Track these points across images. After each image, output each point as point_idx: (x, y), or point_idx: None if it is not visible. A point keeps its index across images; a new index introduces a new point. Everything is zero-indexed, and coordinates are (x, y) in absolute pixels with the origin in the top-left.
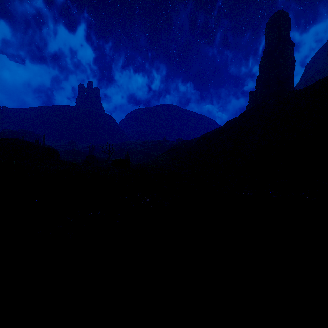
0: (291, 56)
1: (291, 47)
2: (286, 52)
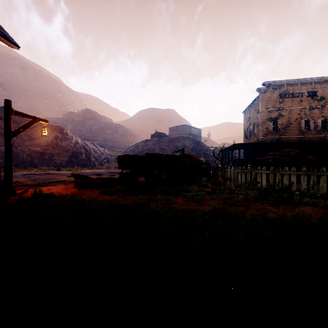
0: None
1: None
2: None
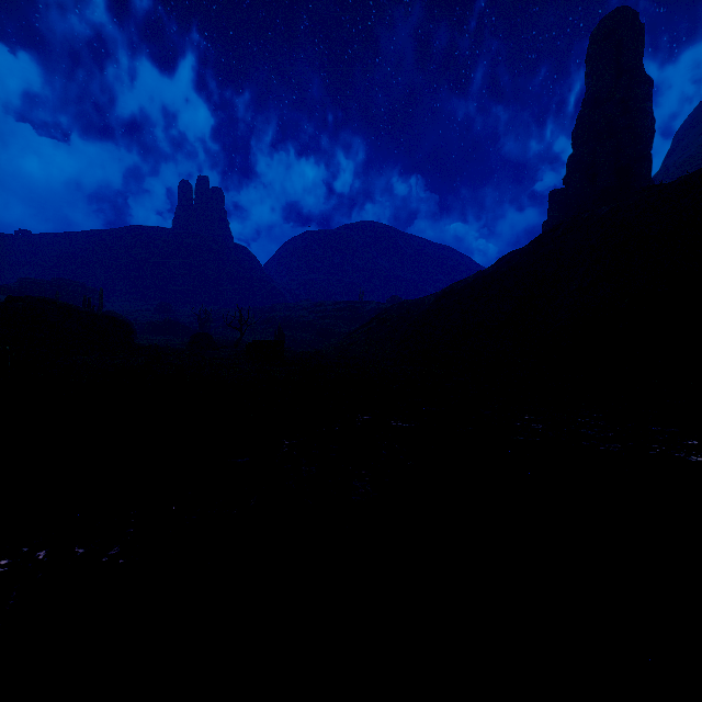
0: (646, 109)
1: (647, 89)
2: (634, 101)
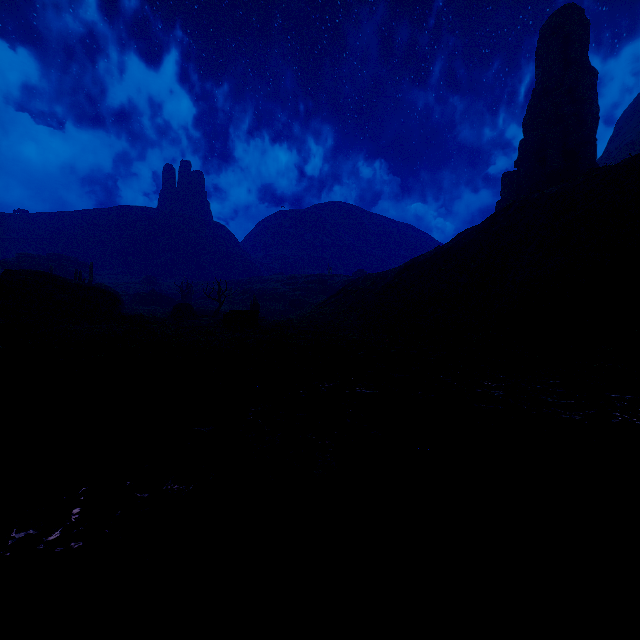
0: (591, 97)
1: (592, 79)
2: (580, 90)
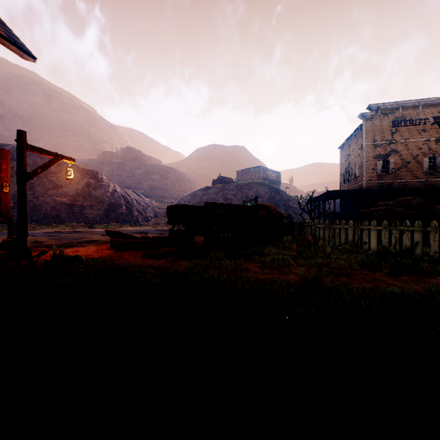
0: None
1: None
2: None
